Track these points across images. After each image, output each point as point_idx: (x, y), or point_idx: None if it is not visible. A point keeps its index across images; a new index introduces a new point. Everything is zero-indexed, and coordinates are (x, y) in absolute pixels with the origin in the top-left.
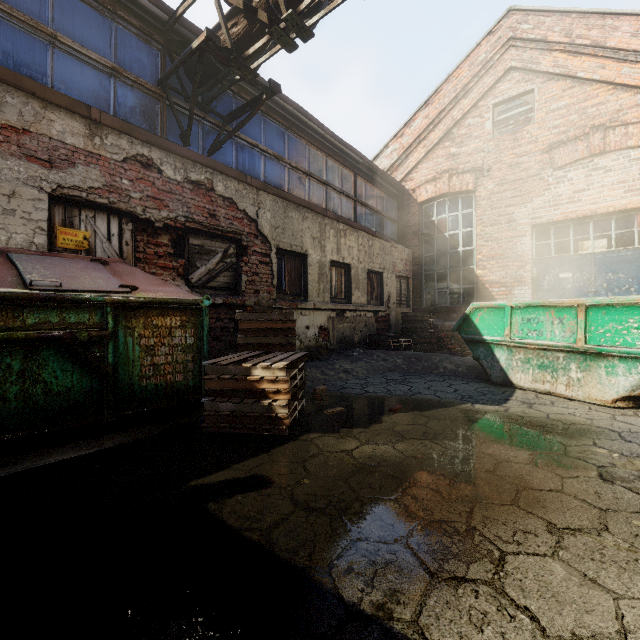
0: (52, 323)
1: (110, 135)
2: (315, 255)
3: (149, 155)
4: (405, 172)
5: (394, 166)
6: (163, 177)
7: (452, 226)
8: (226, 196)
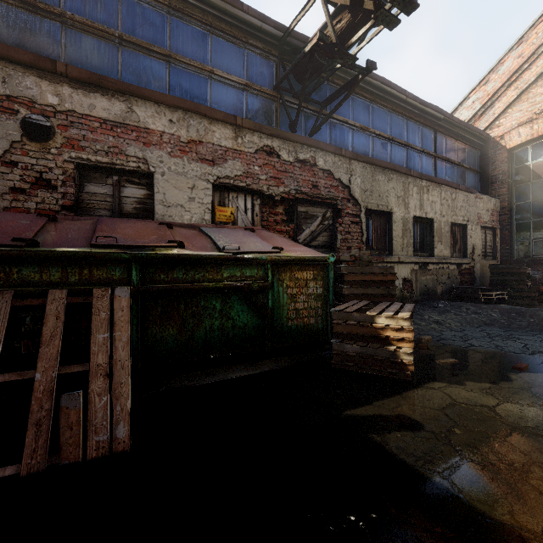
0: (236, 276)
1: (247, 135)
2: (399, 212)
3: (271, 145)
4: (490, 120)
5: (476, 116)
6: (280, 160)
7: None
8: (325, 169)
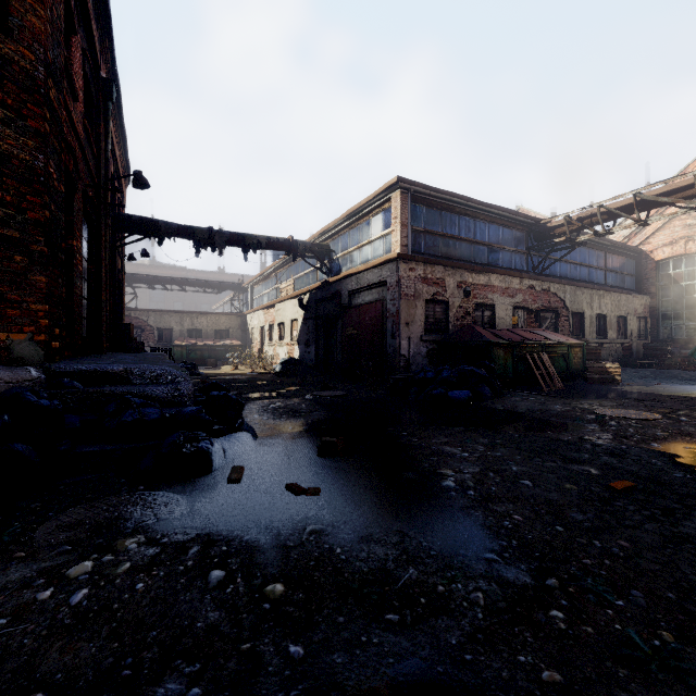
0: (561, 350)
1: (524, 281)
2: (588, 312)
3: (532, 284)
4: (643, 238)
5: (632, 234)
6: (535, 291)
7: (688, 278)
8: (553, 292)
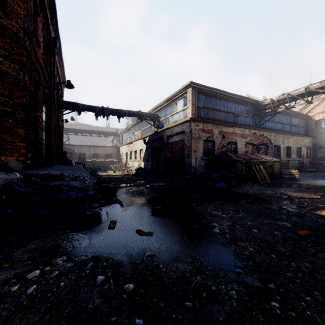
0: (269, 164)
1: (251, 130)
2: (282, 145)
3: (255, 132)
4: (309, 110)
5: (303, 107)
6: (256, 135)
7: None
8: (265, 136)
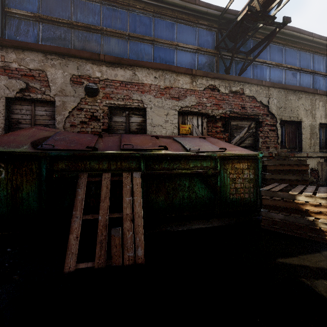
0: (198, 166)
1: (198, 79)
2: (307, 121)
3: (214, 84)
4: None
5: None
6: (220, 93)
7: None
8: (250, 95)
